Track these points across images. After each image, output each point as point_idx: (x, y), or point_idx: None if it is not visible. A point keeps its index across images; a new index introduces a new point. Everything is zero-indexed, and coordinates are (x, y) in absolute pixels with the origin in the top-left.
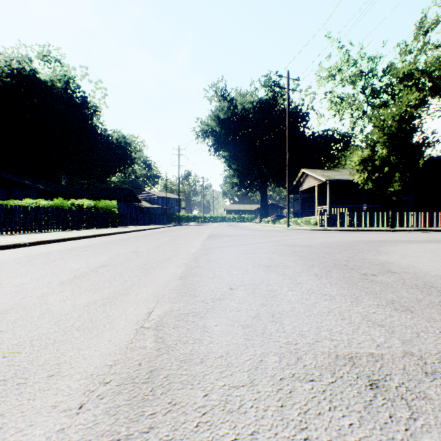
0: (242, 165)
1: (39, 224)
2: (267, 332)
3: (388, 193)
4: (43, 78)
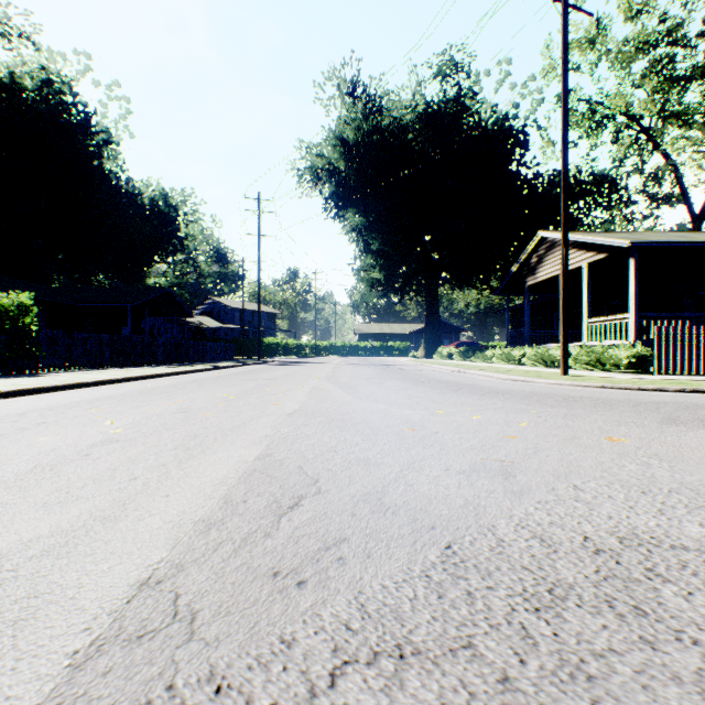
0: (392, 243)
1: None
2: None
3: None
4: None
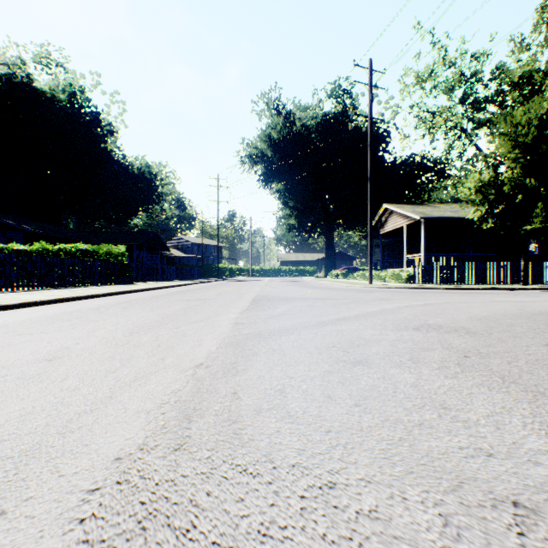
0: (302, 202)
1: None
2: None
3: (523, 233)
4: (39, 87)
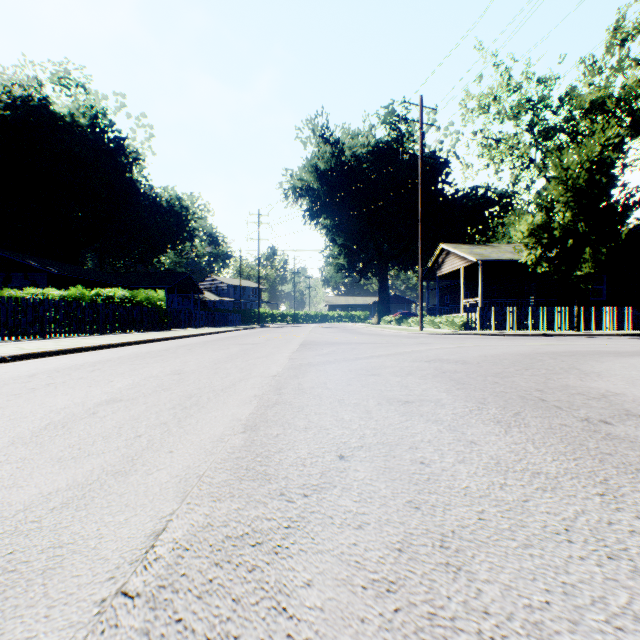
0: (352, 239)
1: (41, 326)
2: (441, 614)
3: (574, 278)
4: (58, 111)
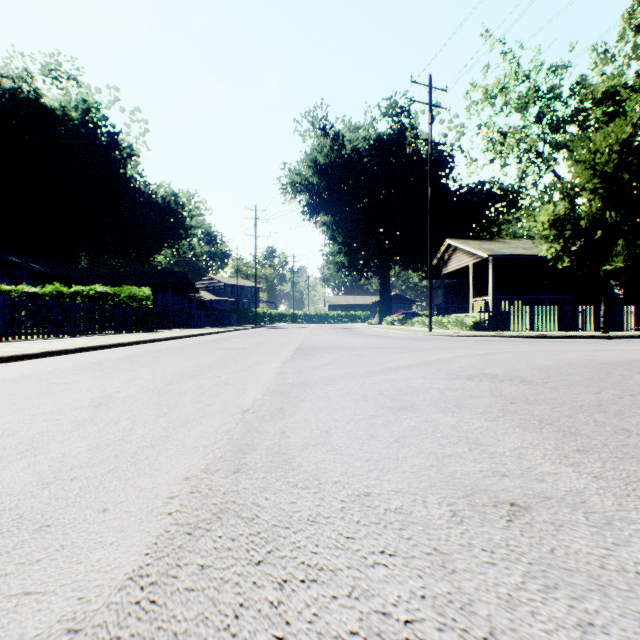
0: (353, 236)
1: None
2: None
3: (603, 274)
4: (49, 104)
